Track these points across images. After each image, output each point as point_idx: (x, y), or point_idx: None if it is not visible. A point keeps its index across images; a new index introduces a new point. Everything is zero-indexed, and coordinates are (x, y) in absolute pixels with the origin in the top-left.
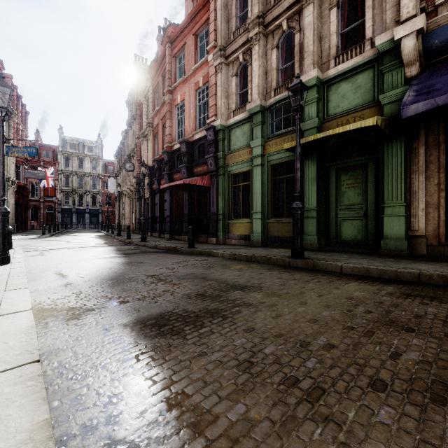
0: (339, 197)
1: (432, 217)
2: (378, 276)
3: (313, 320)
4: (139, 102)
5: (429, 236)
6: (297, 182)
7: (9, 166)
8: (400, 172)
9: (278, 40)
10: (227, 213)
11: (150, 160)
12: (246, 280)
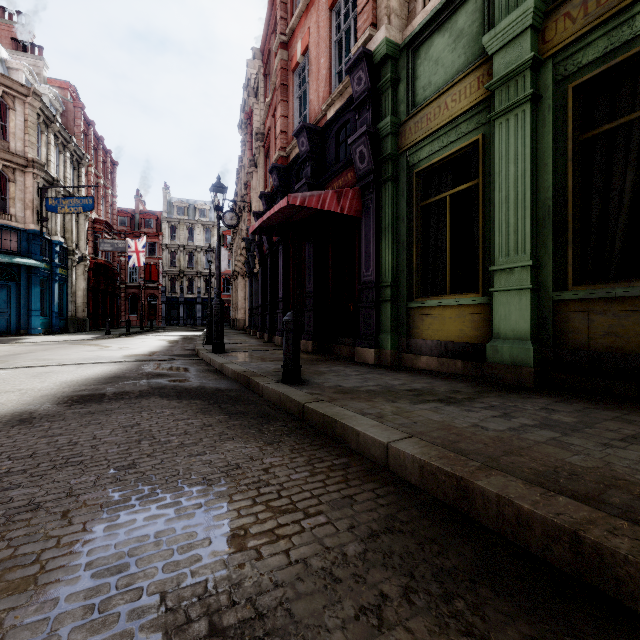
0: None
1: None
2: None
3: None
4: (250, 111)
5: None
6: None
7: (79, 235)
8: None
9: None
10: (406, 281)
11: (259, 201)
12: None
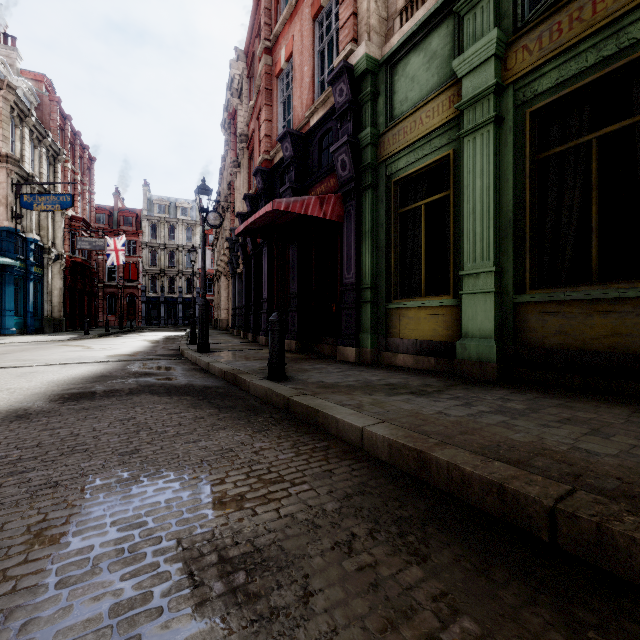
0: None
1: None
2: None
3: None
4: (233, 111)
5: None
6: None
7: (55, 233)
8: None
9: None
10: (385, 283)
11: (243, 202)
12: None
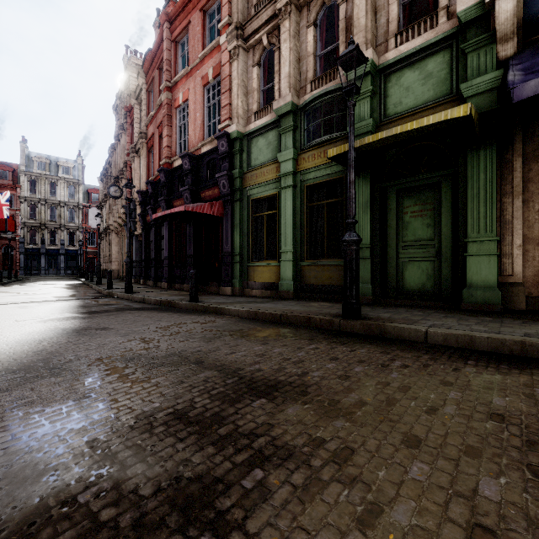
0: (400, 230)
1: (531, 257)
2: (490, 349)
3: (479, 532)
4: (129, 106)
5: (527, 284)
6: (351, 202)
7: None
8: (490, 193)
9: (316, 14)
10: (246, 252)
11: (143, 183)
12: (276, 366)
